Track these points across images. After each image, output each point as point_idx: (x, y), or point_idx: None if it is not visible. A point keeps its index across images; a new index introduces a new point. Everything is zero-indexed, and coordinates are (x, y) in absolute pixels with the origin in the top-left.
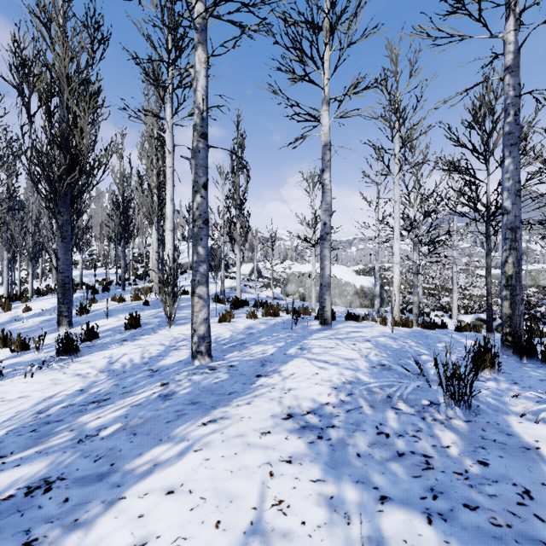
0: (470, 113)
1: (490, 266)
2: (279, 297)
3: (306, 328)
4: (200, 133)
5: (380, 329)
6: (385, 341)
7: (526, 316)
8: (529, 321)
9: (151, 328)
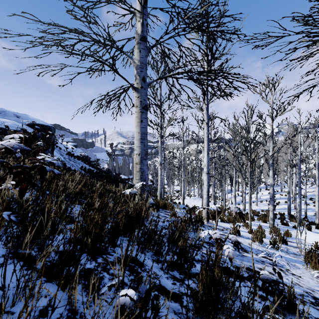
0: None
1: None
2: None
3: None
4: (295, 184)
5: None
6: None
7: None
8: None
9: None
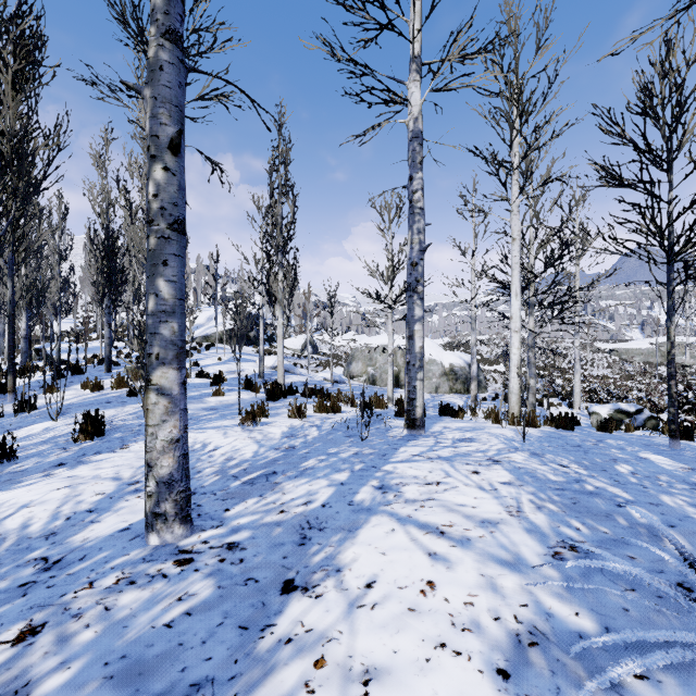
0: (641, 91)
1: (673, 333)
2: (341, 380)
3: (384, 433)
4: (164, 29)
5: (500, 434)
6: (526, 463)
7: (686, 407)
8: (689, 413)
9: (121, 437)
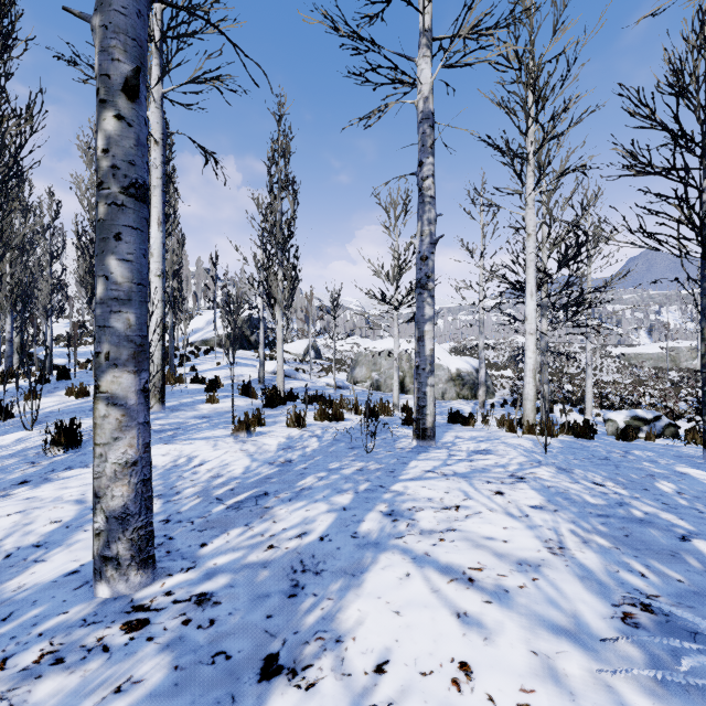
0: (673, 69)
1: None
2: (344, 385)
3: (392, 445)
4: None
5: (518, 444)
6: (555, 481)
7: None
8: None
9: None
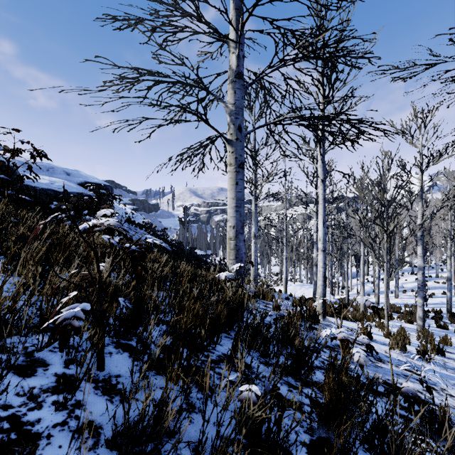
0: None
1: None
2: None
3: None
4: None
5: None
6: None
7: None
8: None
9: None
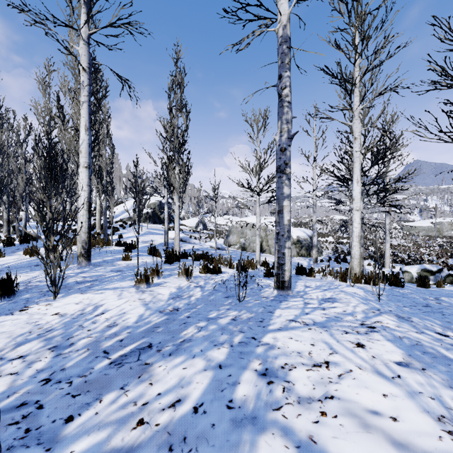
0: None
1: None
2: (222, 247)
3: (258, 294)
4: None
5: (354, 293)
6: (402, 330)
7: None
8: None
9: (27, 298)
